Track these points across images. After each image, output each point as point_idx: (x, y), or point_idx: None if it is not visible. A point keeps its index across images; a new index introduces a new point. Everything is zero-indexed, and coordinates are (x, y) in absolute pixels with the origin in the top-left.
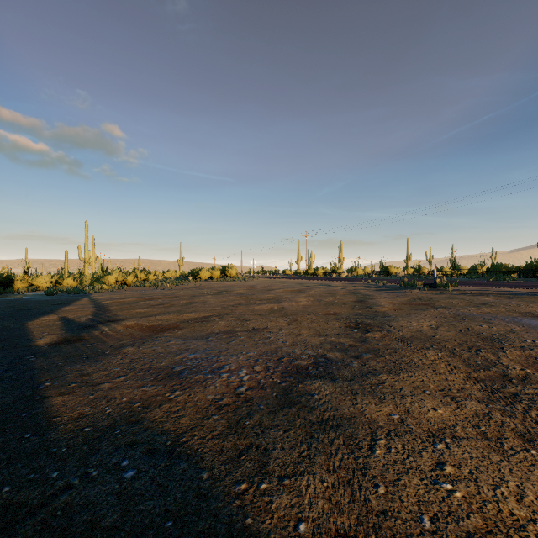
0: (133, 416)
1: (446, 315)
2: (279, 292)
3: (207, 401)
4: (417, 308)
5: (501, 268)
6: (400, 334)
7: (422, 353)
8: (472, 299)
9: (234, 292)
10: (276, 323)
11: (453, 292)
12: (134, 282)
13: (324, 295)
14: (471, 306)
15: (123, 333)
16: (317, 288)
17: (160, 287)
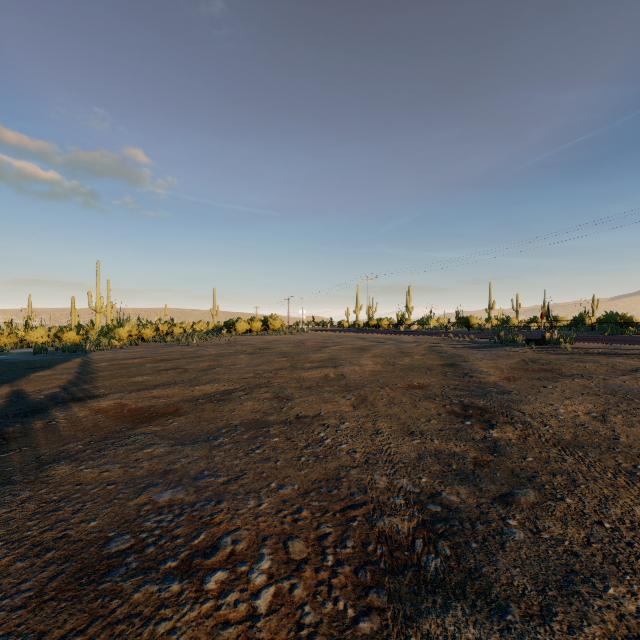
0: None
1: (595, 390)
2: (335, 350)
3: None
4: (539, 376)
5: (617, 319)
6: (550, 431)
7: (635, 489)
8: (612, 363)
9: (276, 349)
10: (335, 405)
11: (572, 350)
12: (154, 336)
13: (397, 355)
14: (618, 374)
15: (84, 424)
16: (384, 345)
17: (184, 342)
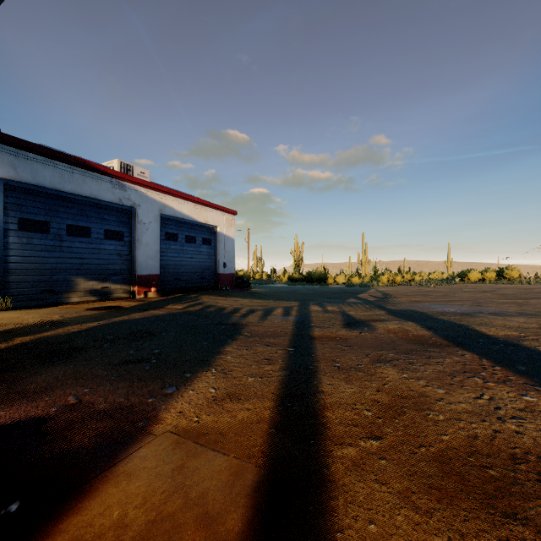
0: (411, 310)
1: None
2: None
3: (433, 310)
4: None
5: None
6: None
7: None
8: None
9: (496, 292)
10: (499, 305)
11: None
12: (401, 281)
13: None
14: None
15: (402, 301)
16: None
17: (424, 286)
